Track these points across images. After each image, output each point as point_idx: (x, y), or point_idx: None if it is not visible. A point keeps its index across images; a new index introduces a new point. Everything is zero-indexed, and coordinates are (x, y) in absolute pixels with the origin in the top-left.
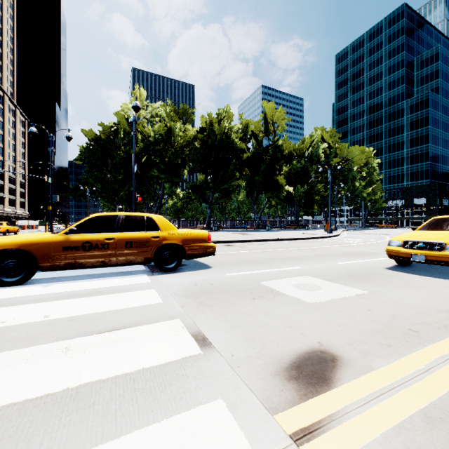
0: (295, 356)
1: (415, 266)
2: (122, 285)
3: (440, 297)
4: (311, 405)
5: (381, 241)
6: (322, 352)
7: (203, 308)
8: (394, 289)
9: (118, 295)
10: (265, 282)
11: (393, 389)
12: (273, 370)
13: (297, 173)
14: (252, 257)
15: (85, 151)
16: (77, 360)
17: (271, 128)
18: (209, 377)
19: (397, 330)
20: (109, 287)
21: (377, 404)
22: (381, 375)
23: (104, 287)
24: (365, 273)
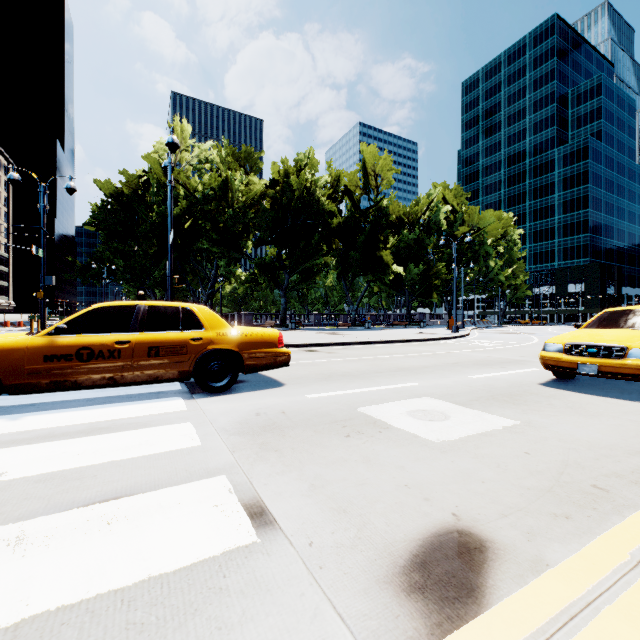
0: (417, 543)
1: (581, 381)
2: (140, 415)
3: (628, 430)
4: None
5: (527, 344)
6: (461, 533)
7: (266, 454)
8: (558, 417)
9: (130, 434)
10: (365, 408)
11: (588, 607)
12: (381, 572)
13: (408, 247)
14: (346, 368)
15: (100, 211)
16: (31, 564)
17: (372, 183)
18: (267, 593)
19: (575, 488)
20: (118, 419)
21: None
22: (564, 578)
23: (111, 420)
24: (511, 391)
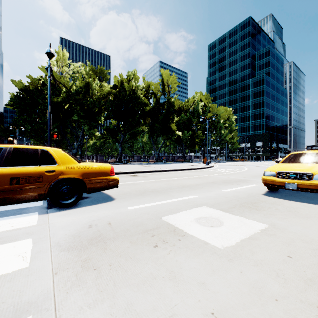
0: None
1: (283, 192)
2: None
3: None
4: None
5: (243, 170)
6: None
7: (84, 275)
8: (288, 219)
9: None
10: (167, 217)
11: None
12: None
13: (184, 123)
14: (153, 186)
15: (15, 98)
16: None
17: (166, 89)
18: None
19: None
20: None
21: None
22: None
23: None
24: (250, 200)
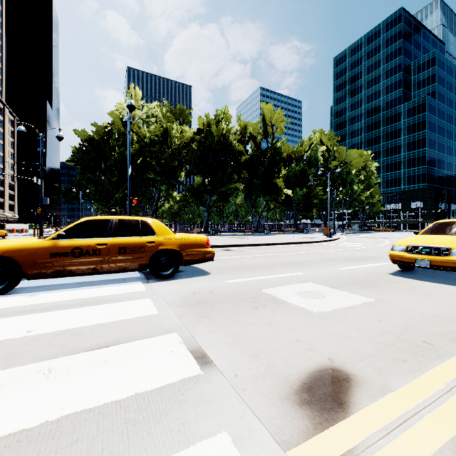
0: (305, 376)
1: (418, 272)
2: (115, 294)
3: (449, 305)
4: (328, 437)
5: (380, 245)
6: (334, 370)
7: (202, 319)
8: (401, 296)
9: (110, 306)
10: (267, 289)
11: (416, 415)
12: (282, 392)
13: (295, 176)
14: (252, 262)
15: (78, 152)
16: (60, 385)
17: (269, 130)
18: (211, 404)
19: (410, 343)
20: (100, 296)
21: (402, 434)
22: (401, 397)
23: (95, 297)
24: (369, 279)
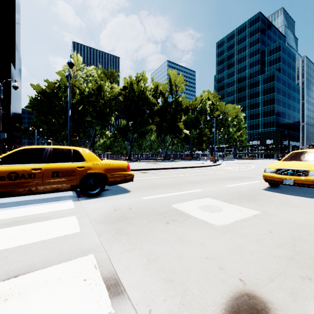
0: (223, 307)
1: (283, 187)
2: (45, 212)
3: None
4: None
5: (250, 168)
6: (249, 296)
7: (119, 237)
8: (279, 208)
9: (36, 225)
10: (175, 205)
11: None
12: None
13: (191, 121)
14: (163, 181)
15: (34, 100)
16: None
17: (174, 89)
18: None
19: (306, 256)
20: (31, 215)
21: None
22: None
23: (27, 216)
24: (250, 194)
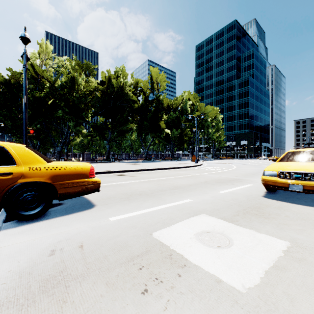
0: None
1: (282, 193)
2: None
3: None
4: None
5: (233, 169)
6: None
7: None
8: (307, 232)
9: None
10: (159, 232)
11: None
12: None
13: (173, 121)
14: (142, 187)
15: None
16: None
17: (155, 87)
18: None
19: None
20: None
21: None
22: None
23: None
24: (253, 204)
